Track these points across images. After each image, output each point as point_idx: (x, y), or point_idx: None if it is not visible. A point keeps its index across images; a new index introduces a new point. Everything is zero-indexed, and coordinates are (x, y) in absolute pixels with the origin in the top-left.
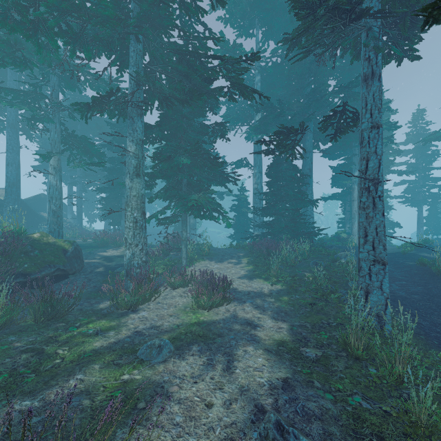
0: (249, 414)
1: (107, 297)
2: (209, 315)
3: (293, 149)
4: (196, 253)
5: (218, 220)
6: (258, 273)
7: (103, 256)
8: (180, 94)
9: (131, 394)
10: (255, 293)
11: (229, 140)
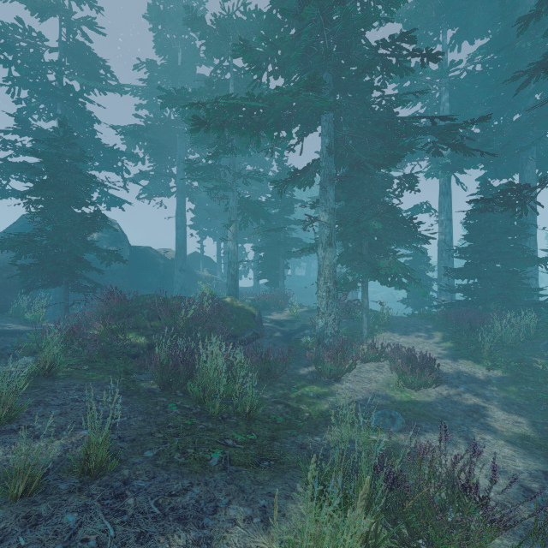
0: (517, 489)
1: (300, 363)
2: (420, 395)
3: (524, 205)
4: (370, 321)
5: (410, 287)
6: (462, 353)
7: (271, 320)
8: (375, 158)
9: (390, 450)
10: (466, 377)
11: (419, 191)
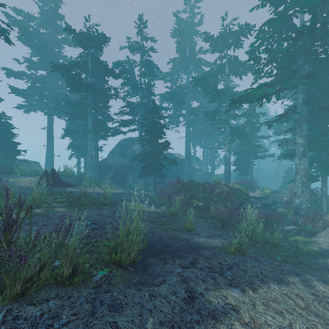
0: None
1: (282, 223)
2: None
3: None
4: None
5: None
6: None
7: (250, 196)
8: None
9: None
10: None
11: None
